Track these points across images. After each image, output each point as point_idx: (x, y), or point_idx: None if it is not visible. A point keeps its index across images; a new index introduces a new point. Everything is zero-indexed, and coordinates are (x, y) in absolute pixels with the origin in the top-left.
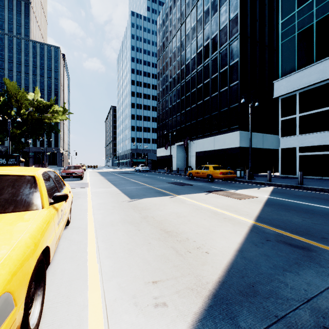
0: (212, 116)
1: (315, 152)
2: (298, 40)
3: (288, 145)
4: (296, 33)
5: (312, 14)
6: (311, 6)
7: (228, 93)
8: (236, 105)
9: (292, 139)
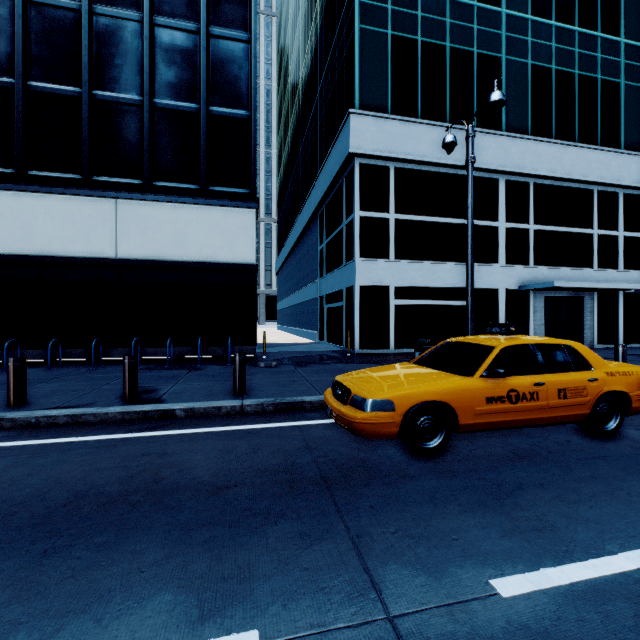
0: (100, 102)
1: (420, 301)
2: (393, 50)
3: (373, 280)
4: (391, 32)
5: (416, 19)
6: (414, 2)
7: (204, 51)
8: (239, 113)
9: (382, 266)
